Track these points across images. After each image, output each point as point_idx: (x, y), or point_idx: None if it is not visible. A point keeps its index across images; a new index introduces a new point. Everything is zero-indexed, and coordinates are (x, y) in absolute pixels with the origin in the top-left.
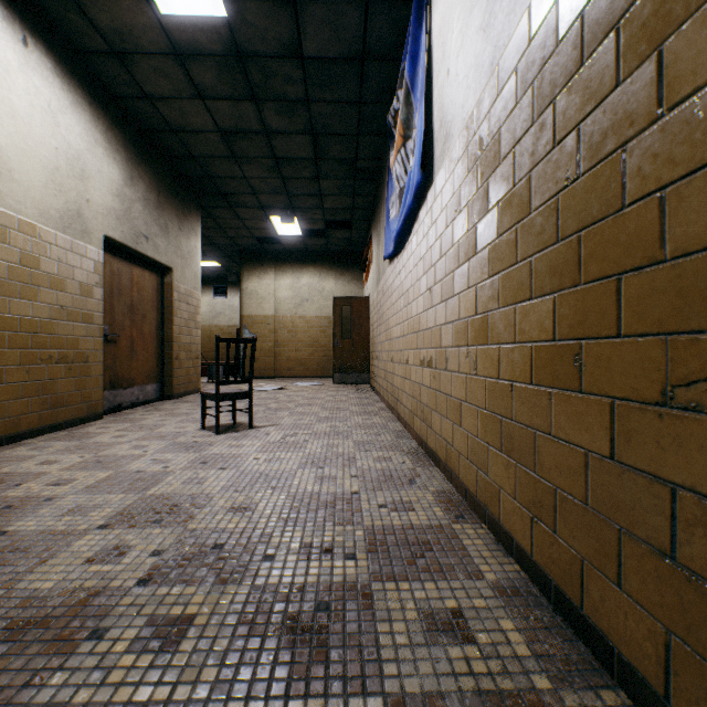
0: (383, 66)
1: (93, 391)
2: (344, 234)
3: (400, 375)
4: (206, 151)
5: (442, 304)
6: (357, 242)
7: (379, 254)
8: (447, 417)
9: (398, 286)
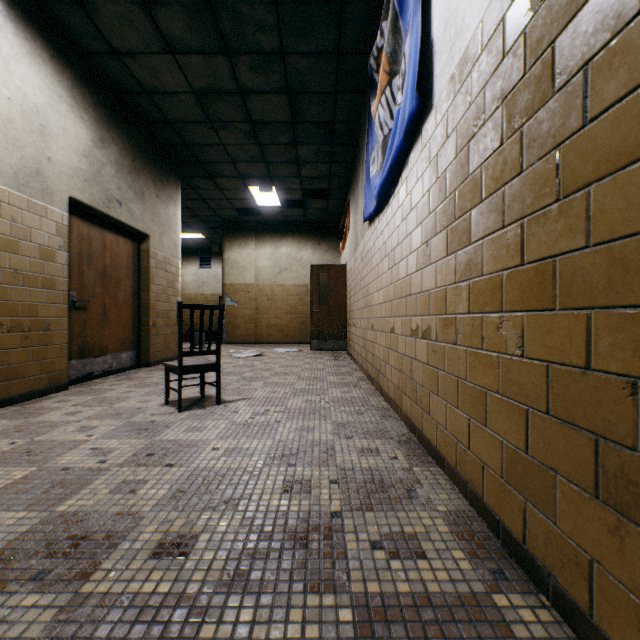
0: (364, 6)
1: (55, 361)
2: (321, 204)
3: (383, 344)
4: (181, 116)
5: (448, 258)
6: (334, 212)
7: (357, 219)
8: (459, 406)
9: (380, 248)
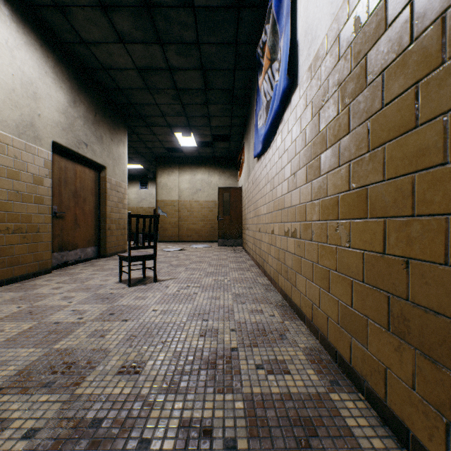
0: (254, 13)
1: (43, 253)
2: (224, 145)
3: (266, 241)
4: (128, 84)
5: (307, 184)
6: (233, 150)
7: (249, 156)
8: (313, 281)
9: (264, 176)
